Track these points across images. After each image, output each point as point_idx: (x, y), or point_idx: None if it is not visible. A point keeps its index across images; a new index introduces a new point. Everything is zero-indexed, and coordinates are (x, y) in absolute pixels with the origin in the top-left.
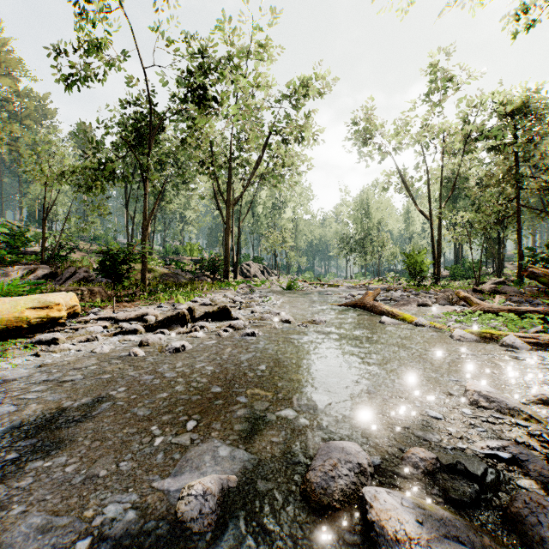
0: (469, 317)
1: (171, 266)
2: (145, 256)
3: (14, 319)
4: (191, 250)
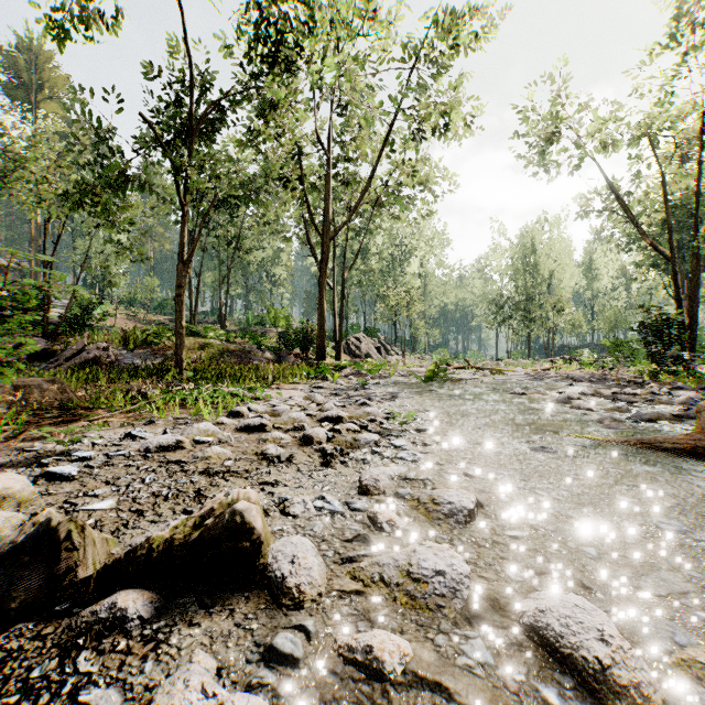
0: None
1: (245, 340)
2: (181, 321)
3: None
4: (276, 317)
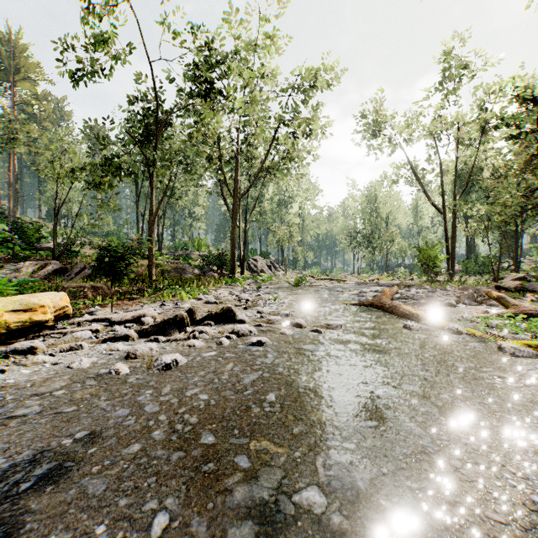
0: (513, 323)
1: (179, 261)
2: (151, 251)
3: None
4: (199, 245)
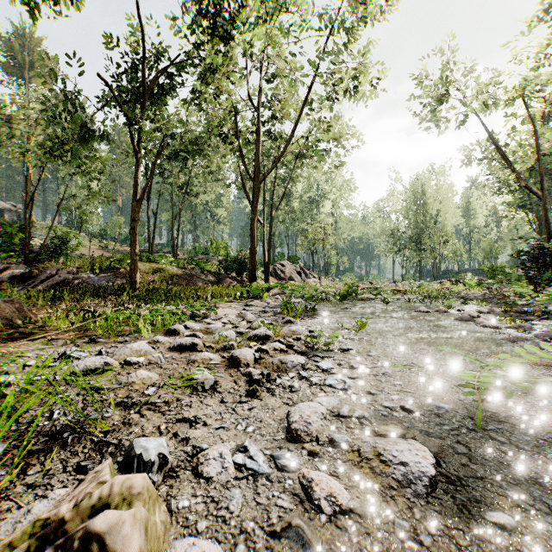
0: None
1: (192, 266)
2: (135, 249)
3: None
4: (217, 247)
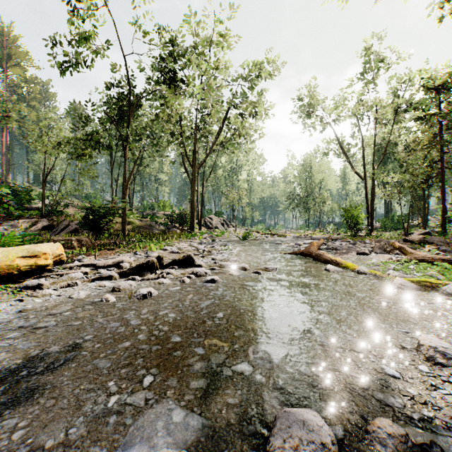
0: (406, 266)
1: (147, 219)
2: (125, 211)
3: (6, 267)
4: (164, 206)
